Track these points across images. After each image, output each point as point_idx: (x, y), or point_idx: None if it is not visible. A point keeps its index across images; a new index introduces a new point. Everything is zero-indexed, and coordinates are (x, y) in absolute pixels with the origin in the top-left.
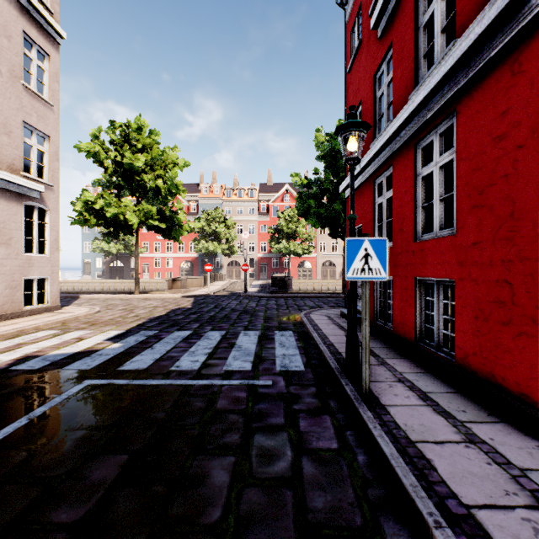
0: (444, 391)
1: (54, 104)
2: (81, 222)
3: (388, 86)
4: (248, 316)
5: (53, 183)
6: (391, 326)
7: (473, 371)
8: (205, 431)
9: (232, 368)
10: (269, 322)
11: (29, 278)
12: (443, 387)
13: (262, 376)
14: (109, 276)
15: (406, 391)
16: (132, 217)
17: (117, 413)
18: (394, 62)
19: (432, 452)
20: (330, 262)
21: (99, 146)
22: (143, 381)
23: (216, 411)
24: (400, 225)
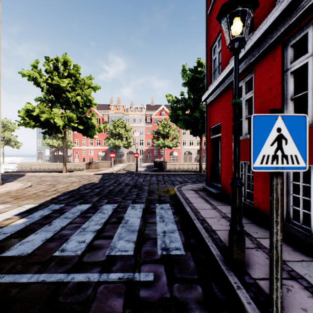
0: None
1: None
2: (25, 125)
3: None
4: (136, 189)
5: None
6: (250, 202)
7: None
8: None
9: (114, 252)
10: (152, 195)
11: None
12: None
13: (143, 266)
14: (53, 160)
15: (311, 299)
16: (59, 121)
17: None
18: None
19: None
20: (189, 152)
21: (37, 73)
22: (15, 276)
23: None
24: None
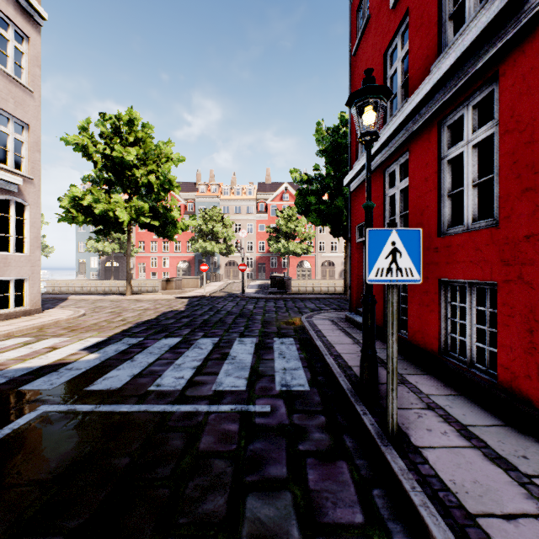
0: (488, 423)
1: (34, 91)
2: (69, 220)
3: (402, 62)
4: (244, 320)
5: (33, 175)
6: (405, 334)
7: (526, 399)
8: (179, 490)
9: (222, 387)
10: (268, 327)
11: (4, 279)
12: (485, 418)
13: (258, 399)
14: (104, 276)
15: (440, 423)
16: (122, 214)
17: (66, 459)
18: (411, 32)
19: (505, 537)
20: (329, 262)
21: (88, 139)
22: (112, 406)
23: (197, 454)
24: (418, 218)
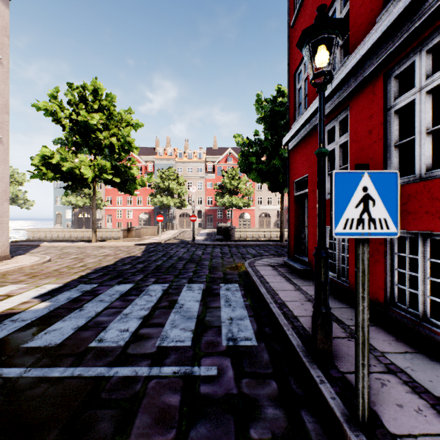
0: None
1: (3, 58)
2: (40, 176)
3: None
4: (193, 265)
5: (2, 135)
6: (345, 281)
7: None
8: None
9: (167, 342)
10: (214, 272)
11: None
12: None
13: (204, 358)
14: (77, 226)
15: (409, 395)
16: (87, 171)
17: None
18: None
19: None
20: (266, 214)
21: (57, 105)
22: (44, 370)
23: None
24: None
